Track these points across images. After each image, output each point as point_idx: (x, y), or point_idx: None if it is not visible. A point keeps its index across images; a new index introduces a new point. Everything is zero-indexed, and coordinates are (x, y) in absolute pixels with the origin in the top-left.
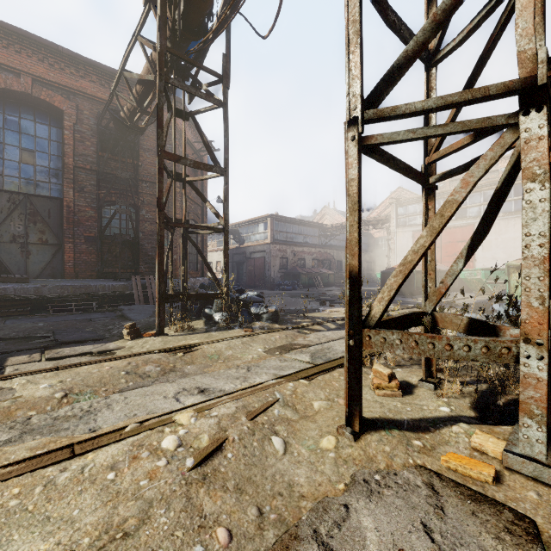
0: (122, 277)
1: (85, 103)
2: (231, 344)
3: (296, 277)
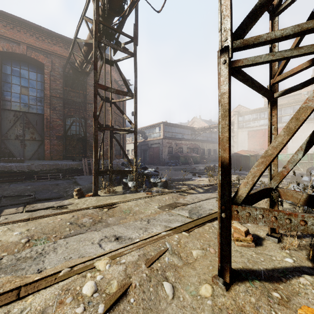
0: (77, 159)
1: (56, 59)
2: (138, 203)
3: (177, 158)
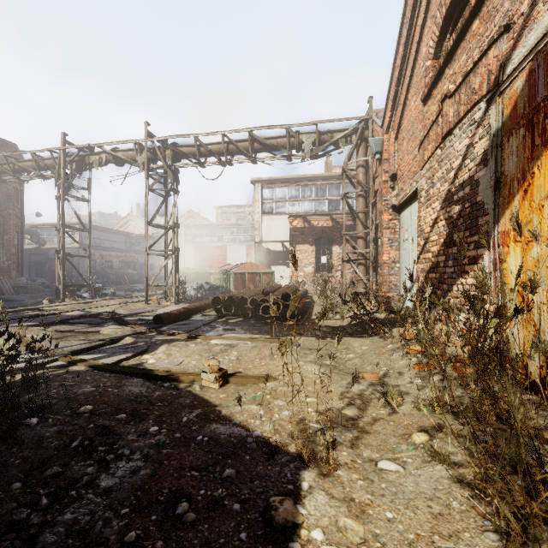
0: None
1: None
2: (102, 301)
3: (105, 277)
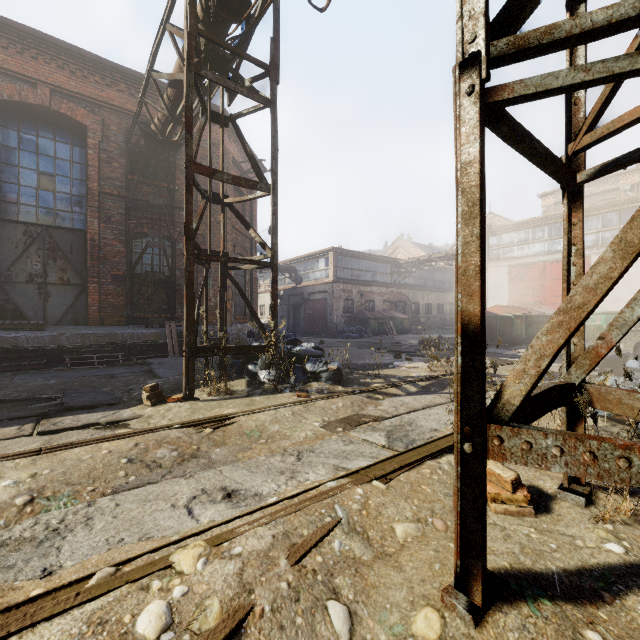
0: (155, 323)
1: (112, 117)
2: (277, 416)
3: (364, 323)
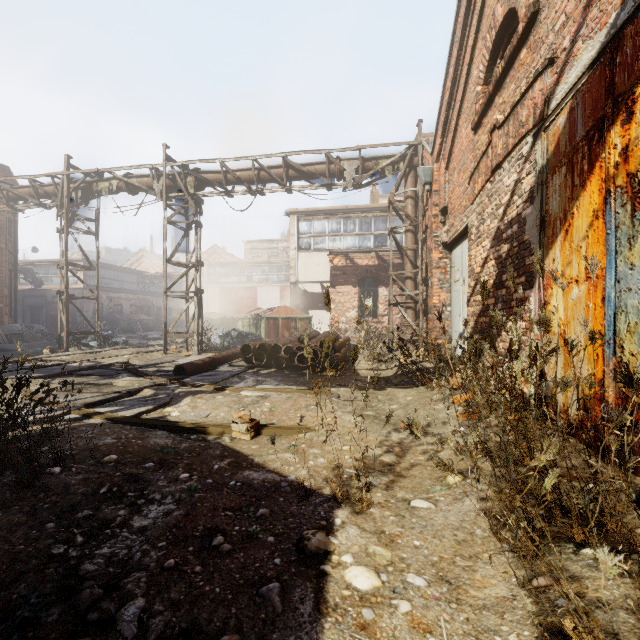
0: None
1: None
2: (113, 351)
3: (114, 323)
